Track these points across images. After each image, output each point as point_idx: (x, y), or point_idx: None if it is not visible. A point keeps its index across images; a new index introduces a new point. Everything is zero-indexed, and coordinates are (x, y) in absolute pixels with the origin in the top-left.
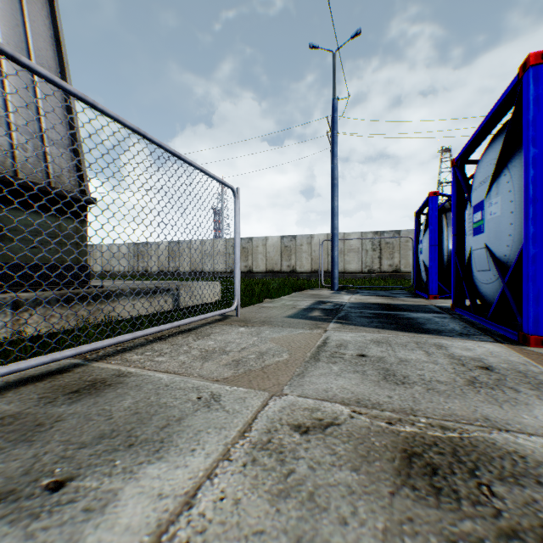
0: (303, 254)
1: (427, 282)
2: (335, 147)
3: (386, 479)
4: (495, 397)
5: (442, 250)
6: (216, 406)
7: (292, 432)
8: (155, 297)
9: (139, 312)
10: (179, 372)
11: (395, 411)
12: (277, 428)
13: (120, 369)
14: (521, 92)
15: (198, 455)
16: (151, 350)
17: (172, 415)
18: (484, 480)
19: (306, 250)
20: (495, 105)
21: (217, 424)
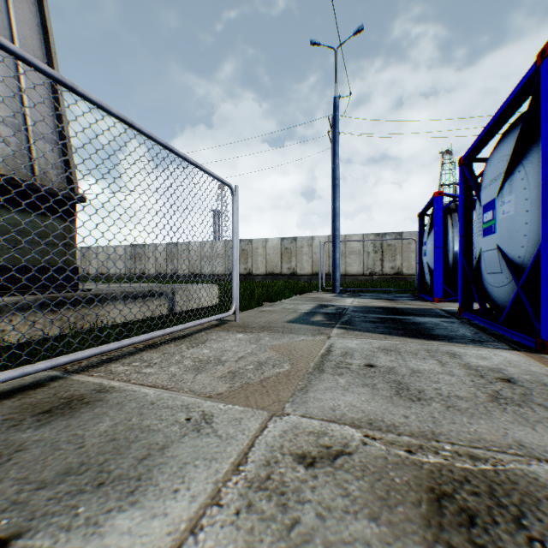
0: (303, 256)
1: (431, 284)
2: (337, 146)
3: (414, 533)
4: (524, 416)
5: (447, 252)
6: (207, 430)
7: (295, 464)
8: (149, 301)
9: (131, 317)
10: (168, 386)
11: (414, 436)
12: (278, 458)
13: (103, 383)
14: (538, 81)
15: (181, 498)
16: (139, 360)
17: (155, 442)
18: (534, 533)
19: (307, 252)
20: (508, 98)
21: (207, 454)
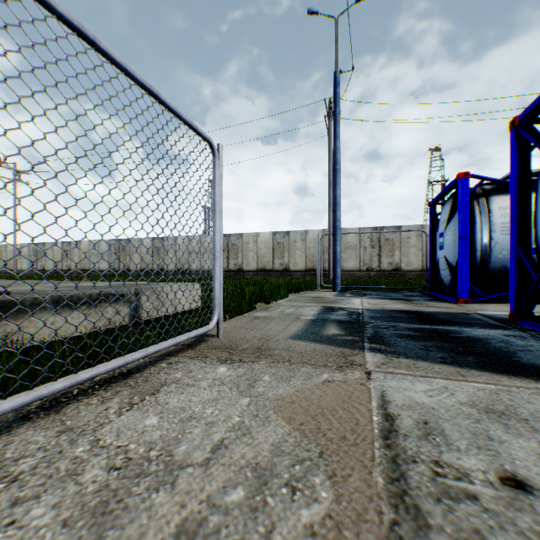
0: (297, 251)
1: (453, 282)
2: (337, 127)
3: None
4: None
5: (474, 244)
6: None
7: None
8: (100, 307)
9: (70, 331)
10: None
11: None
12: None
13: None
14: None
15: None
16: None
17: None
18: None
19: (300, 247)
20: None
21: None
